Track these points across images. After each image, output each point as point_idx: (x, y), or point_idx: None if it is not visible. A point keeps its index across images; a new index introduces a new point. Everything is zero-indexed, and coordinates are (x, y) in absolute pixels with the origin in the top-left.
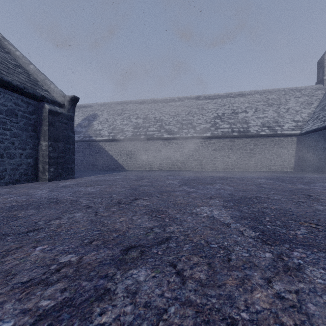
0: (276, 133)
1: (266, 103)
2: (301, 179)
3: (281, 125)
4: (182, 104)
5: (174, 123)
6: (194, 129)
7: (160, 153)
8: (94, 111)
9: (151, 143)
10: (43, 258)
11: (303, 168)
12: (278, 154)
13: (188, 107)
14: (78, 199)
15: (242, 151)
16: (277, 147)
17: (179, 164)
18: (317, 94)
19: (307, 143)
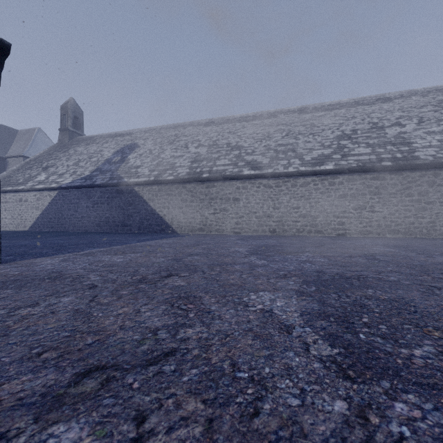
0: None
1: (440, 108)
2: None
3: None
4: (274, 121)
5: (263, 150)
6: (300, 158)
7: (237, 204)
8: (134, 140)
9: (220, 186)
10: None
11: None
12: None
13: (285, 125)
14: None
15: (402, 197)
16: None
17: (271, 223)
18: None
19: None
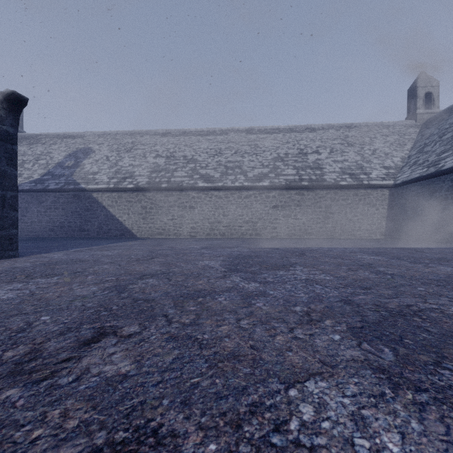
0: (362, 184)
1: (345, 142)
2: (417, 252)
3: (368, 172)
4: (226, 138)
5: (215, 165)
6: (244, 175)
7: (193, 211)
8: (88, 143)
9: (177, 195)
10: None
11: (398, 234)
12: (364, 213)
13: (235, 144)
14: None
15: (315, 208)
16: (363, 204)
17: (221, 228)
18: (410, 132)
19: (404, 198)
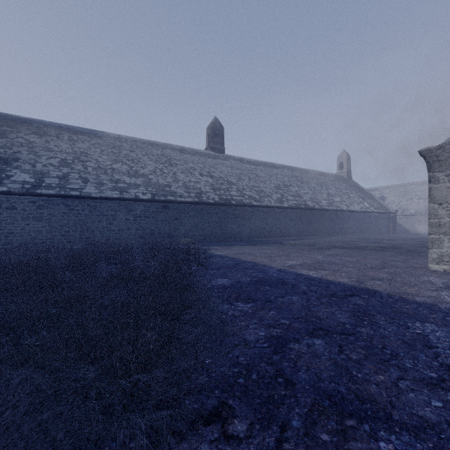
0: None
1: None
2: None
3: None
4: None
5: None
6: None
7: None
8: (381, 194)
9: None
10: (415, 236)
11: None
12: None
13: None
14: (410, 235)
15: None
16: None
17: None
18: None
19: None
